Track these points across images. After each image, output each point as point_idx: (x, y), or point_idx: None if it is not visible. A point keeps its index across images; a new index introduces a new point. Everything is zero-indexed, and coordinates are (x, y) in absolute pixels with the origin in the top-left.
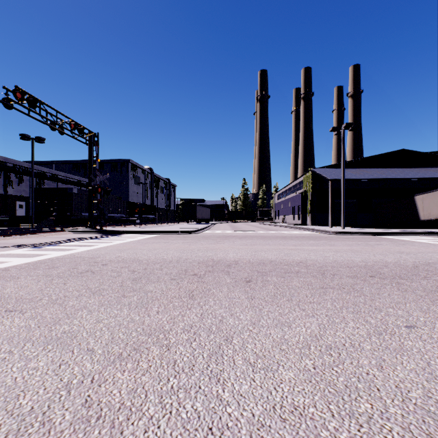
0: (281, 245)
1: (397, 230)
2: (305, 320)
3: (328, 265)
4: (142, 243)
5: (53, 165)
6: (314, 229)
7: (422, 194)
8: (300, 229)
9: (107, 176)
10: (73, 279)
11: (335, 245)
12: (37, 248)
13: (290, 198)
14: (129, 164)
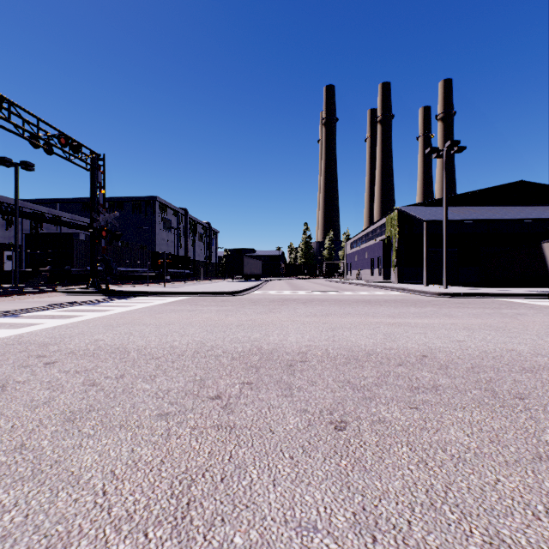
0: (370, 316)
1: (526, 291)
2: None
3: (481, 364)
4: (153, 312)
5: (57, 204)
6: (405, 289)
7: None
8: (384, 289)
9: (115, 214)
10: None
11: (455, 315)
12: None
13: (367, 247)
14: (156, 203)
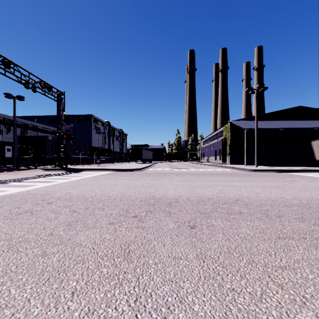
0: (212, 181)
1: (301, 168)
2: (299, 318)
3: (265, 203)
4: (95, 179)
5: (35, 119)
6: (233, 167)
7: (317, 139)
8: (222, 167)
9: (71, 125)
10: (3, 223)
11: (258, 181)
12: (2, 184)
13: (213, 144)
14: (91, 118)
